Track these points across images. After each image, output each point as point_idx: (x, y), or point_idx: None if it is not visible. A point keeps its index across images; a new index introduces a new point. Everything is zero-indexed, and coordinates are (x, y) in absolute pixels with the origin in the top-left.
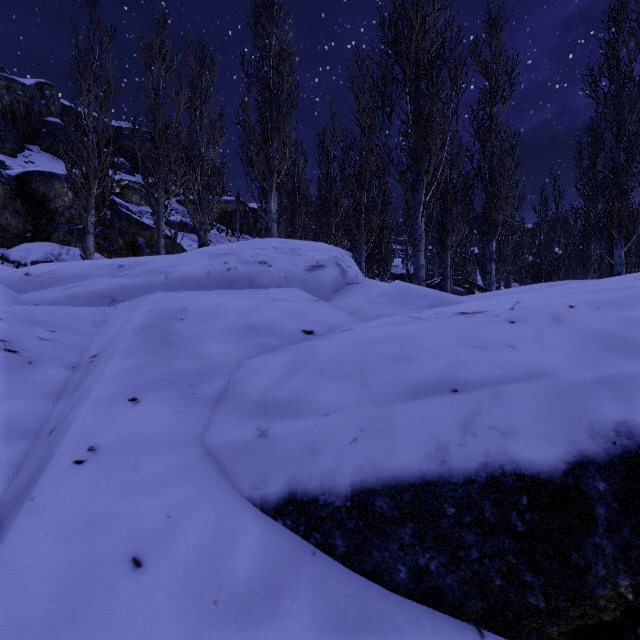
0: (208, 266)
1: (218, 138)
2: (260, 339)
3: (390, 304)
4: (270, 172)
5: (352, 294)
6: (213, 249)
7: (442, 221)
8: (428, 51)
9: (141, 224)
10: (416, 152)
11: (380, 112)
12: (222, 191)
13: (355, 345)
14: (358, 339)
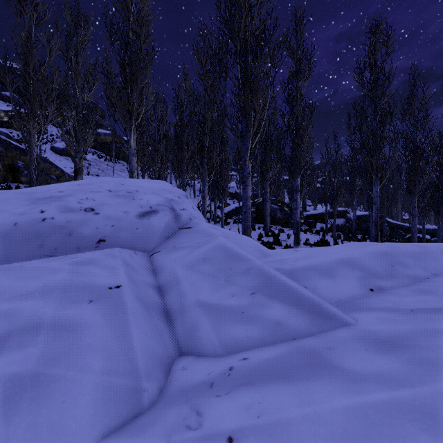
0: (17, 216)
1: (91, 84)
2: None
3: (211, 277)
4: (130, 115)
5: (181, 244)
6: (41, 190)
7: (263, 160)
8: (254, 33)
9: (20, 149)
10: (245, 109)
11: (218, 76)
12: (96, 127)
13: None
14: None
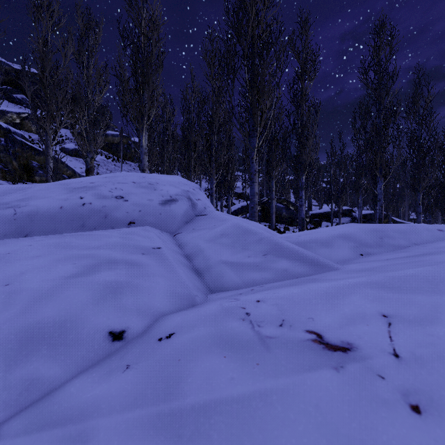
0: (62, 201)
1: (102, 86)
2: (32, 366)
3: (230, 246)
4: (142, 116)
5: (199, 227)
6: (75, 182)
7: (269, 159)
8: (260, 36)
9: (35, 150)
10: (252, 109)
11: (226, 77)
12: (106, 127)
13: (152, 443)
14: (162, 416)
